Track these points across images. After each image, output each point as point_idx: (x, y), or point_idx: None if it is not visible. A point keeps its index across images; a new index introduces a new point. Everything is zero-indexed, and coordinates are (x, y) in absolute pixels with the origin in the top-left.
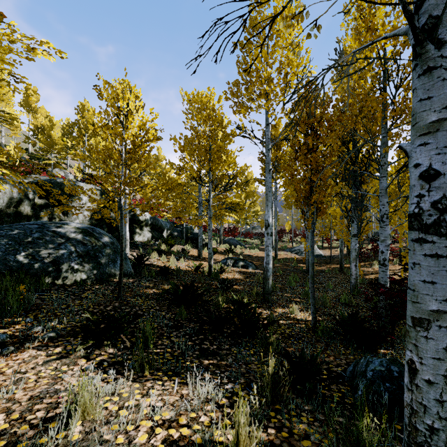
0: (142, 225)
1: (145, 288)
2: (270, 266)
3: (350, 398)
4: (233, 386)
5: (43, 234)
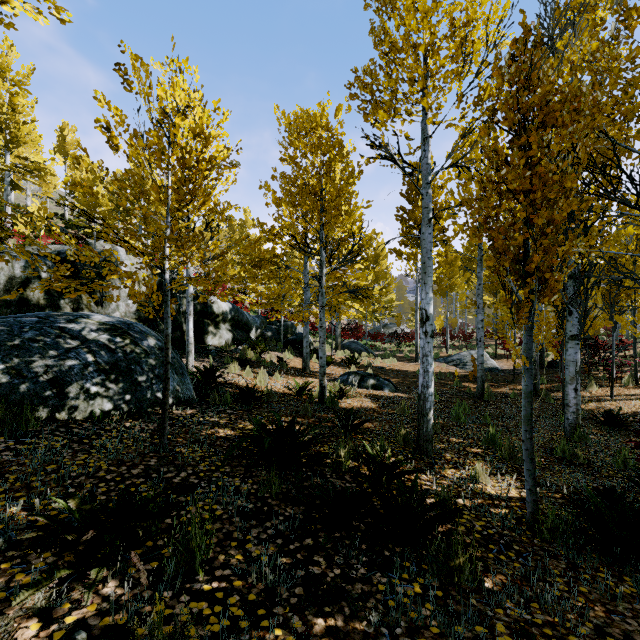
0: (218, 320)
1: (212, 426)
2: (431, 391)
3: None
4: None
5: (42, 333)
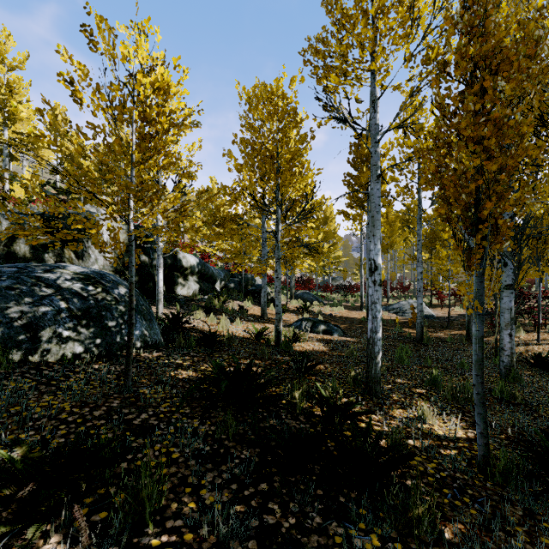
0: (187, 273)
1: (175, 368)
2: (379, 336)
3: None
4: None
5: (19, 281)
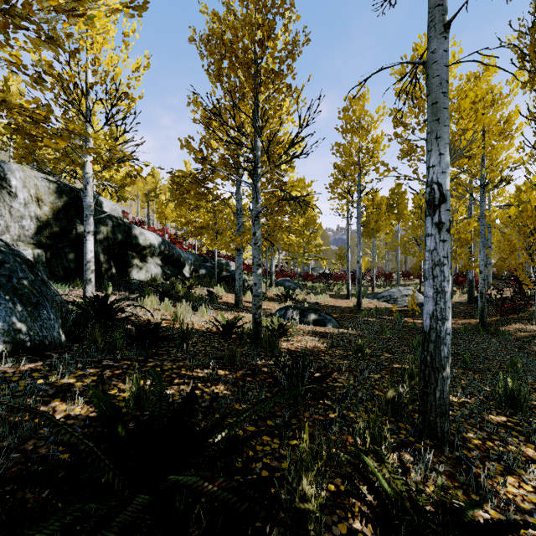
0: (145, 253)
1: (49, 396)
2: (448, 327)
3: None
4: None
5: None
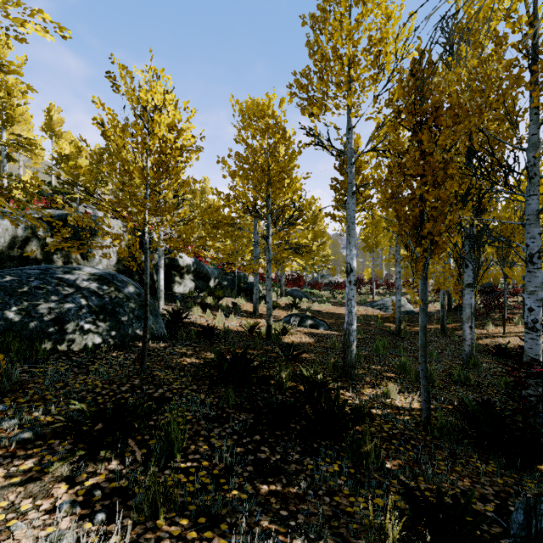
0: (183, 272)
1: (180, 356)
2: (354, 328)
3: None
4: None
5: (45, 282)
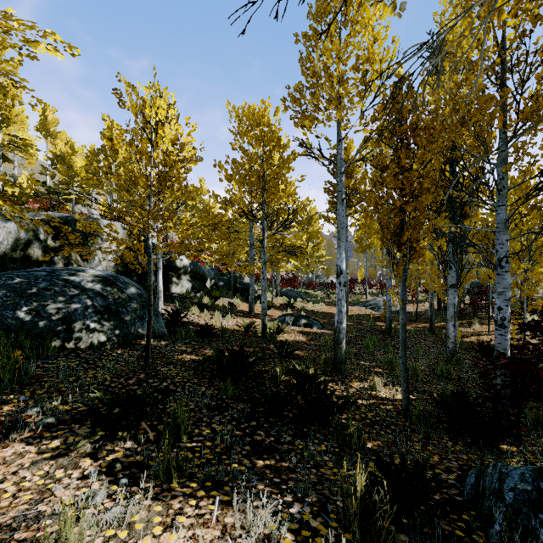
0: (180, 273)
1: (181, 353)
2: (343, 326)
3: (479, 533)
4: (301, 509)
5: (52, 283)
